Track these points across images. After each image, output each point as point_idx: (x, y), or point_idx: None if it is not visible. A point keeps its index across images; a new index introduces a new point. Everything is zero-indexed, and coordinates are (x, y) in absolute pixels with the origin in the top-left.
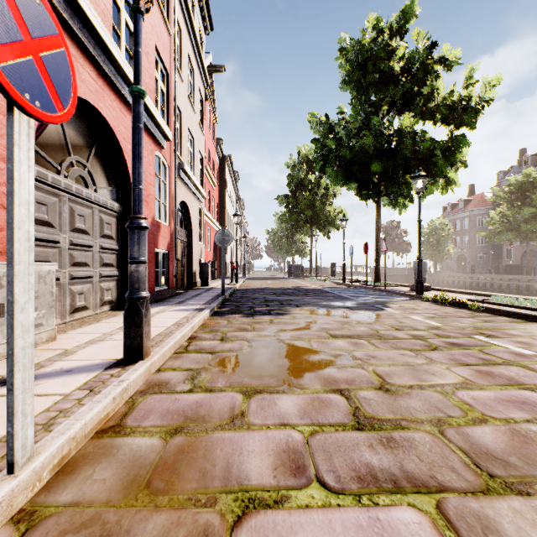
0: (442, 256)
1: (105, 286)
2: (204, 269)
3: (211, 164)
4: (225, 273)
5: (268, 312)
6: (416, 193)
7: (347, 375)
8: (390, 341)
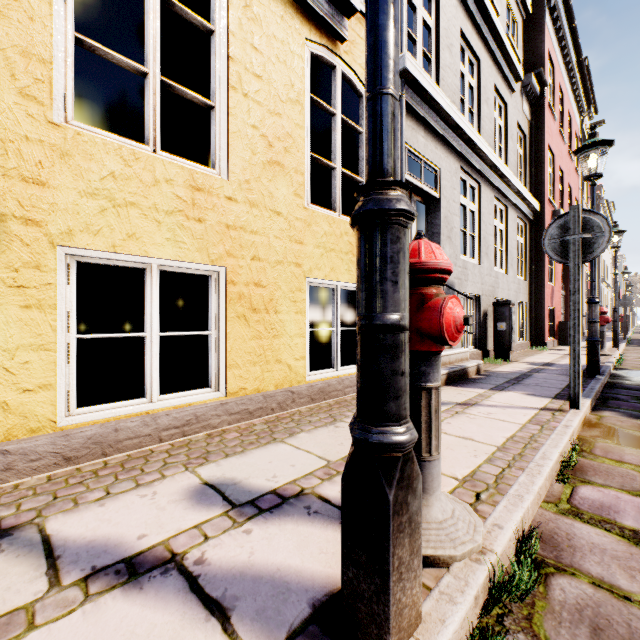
0: None
1: None
2: None
3: None
4: None
5: None
6: None
7: None
8: None
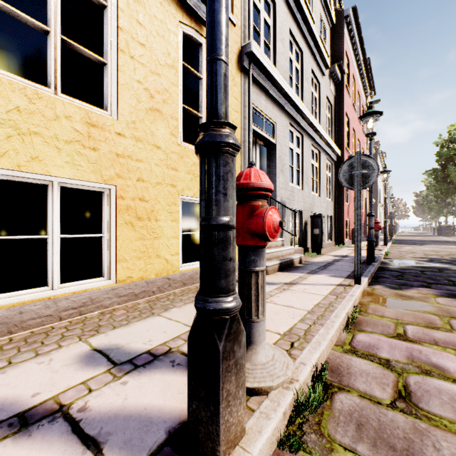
0: None
1: None
2: None
3: None
4: None
5: (415, 245)
6: None
7: (435, 250)
8: None
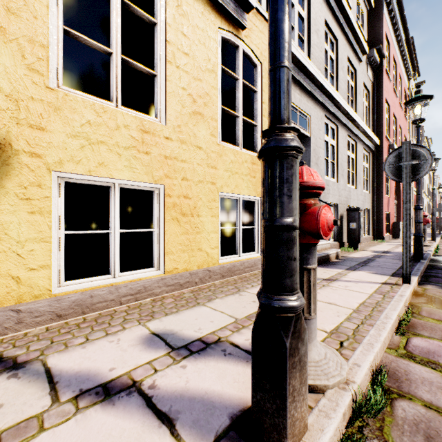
0: None
1: None
2: None
3: None
4: None
5: None
6: None
7: None
8: None
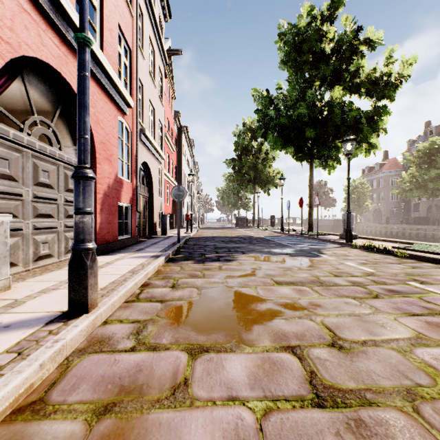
0: (362, 209)
1: (70, 236)
2: (163, 220)
3: (170, 132)
4: (182, 224)
5: (218, 259)
6: (346, 154)
7: (296, 328)
8: (332, 287)
